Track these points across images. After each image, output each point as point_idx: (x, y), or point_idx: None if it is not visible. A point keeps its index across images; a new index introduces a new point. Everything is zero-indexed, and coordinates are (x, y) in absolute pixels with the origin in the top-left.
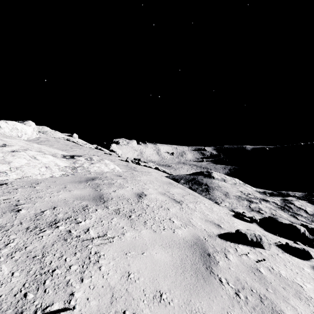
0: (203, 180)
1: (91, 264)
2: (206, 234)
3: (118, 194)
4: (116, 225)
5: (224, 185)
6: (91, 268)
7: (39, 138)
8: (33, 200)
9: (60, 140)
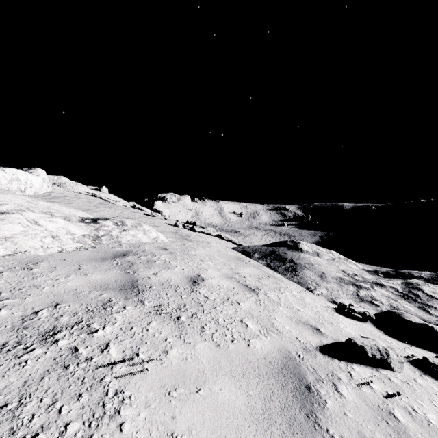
0: (287, 254)
1: (105, 419)
2: (300, 347)
3: (162, 278)
4: (155, 336)
5: (318, 262)
6: (105, 428)
7: (51, 192)
8: (24, 292)
9: (82, 195)
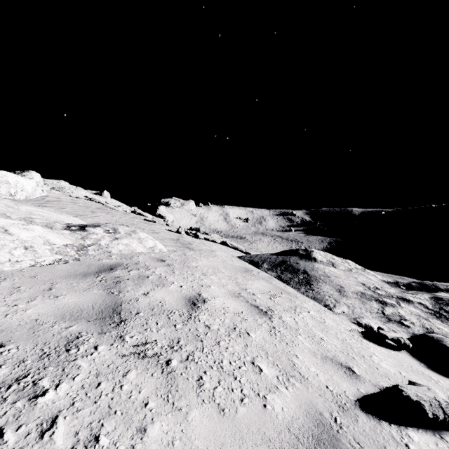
0: (299, 265)
1: None
2: (333, 403)
3: (153, 300)
4: (131, 398)
5: (334, 273)
6: None
7: (45, 196)
8: None
9: (79, 199)
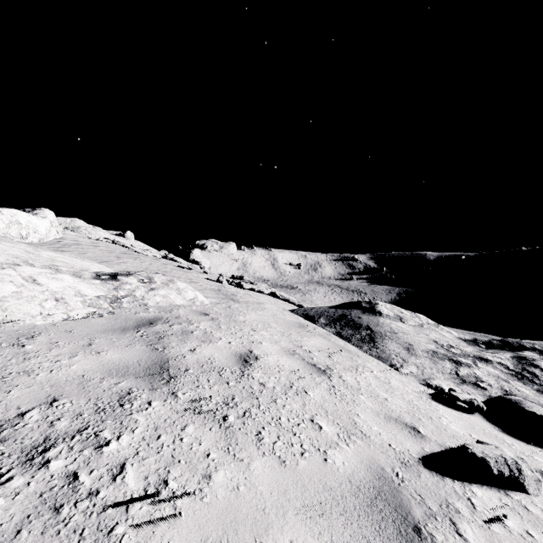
0: (361, 319)
1: None
2: (396, 460)
3: (201, 356)
4: (192, 449)
5: (402, 329)
6: None
7: (60, 239)
8: (9, 382)
9: (100, 242)
